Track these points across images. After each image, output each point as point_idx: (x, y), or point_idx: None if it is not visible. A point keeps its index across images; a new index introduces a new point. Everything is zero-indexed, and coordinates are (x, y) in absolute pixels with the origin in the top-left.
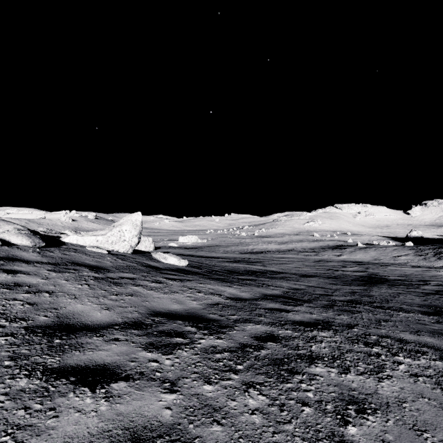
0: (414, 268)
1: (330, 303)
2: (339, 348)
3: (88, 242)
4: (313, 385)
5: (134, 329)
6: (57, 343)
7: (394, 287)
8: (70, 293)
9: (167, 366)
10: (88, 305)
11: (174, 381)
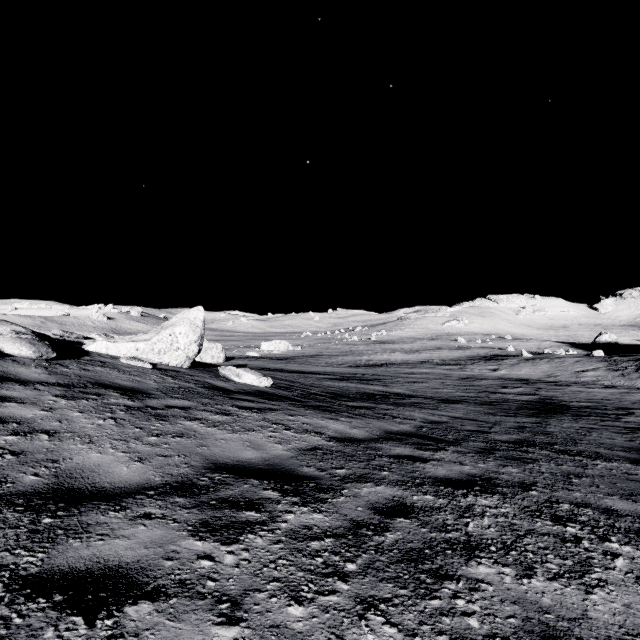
0: (608, 389)
1: (488, 446)
2: (512, 527)
3: (124, 351)
4: (477, 601)
5: (179, 495)
6: (45, 525)
7: (582, 419)
8: (84, 433)
9: (228, 567)
10: (110, 454)
11: (237, 597)
